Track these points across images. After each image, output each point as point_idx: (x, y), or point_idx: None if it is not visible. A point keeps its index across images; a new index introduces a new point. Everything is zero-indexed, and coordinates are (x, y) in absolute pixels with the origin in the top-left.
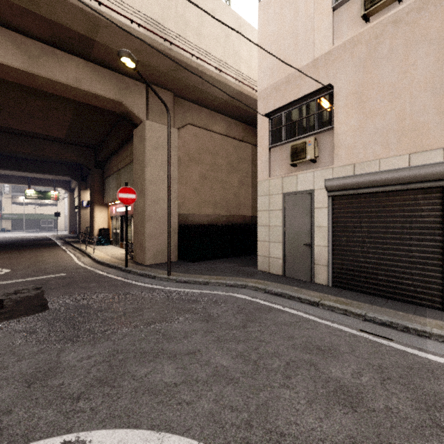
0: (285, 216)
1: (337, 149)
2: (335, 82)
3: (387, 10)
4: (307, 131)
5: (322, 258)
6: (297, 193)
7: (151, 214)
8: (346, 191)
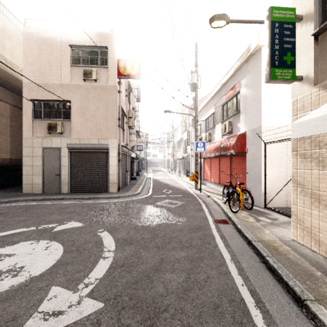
0: (44, 160)
1: (73, 130)
2: (72, 100)
3: (92, 82)
4: (58, 118)
5: (66, 180)
6: (52, 148)
7: None
8: (76, 150)
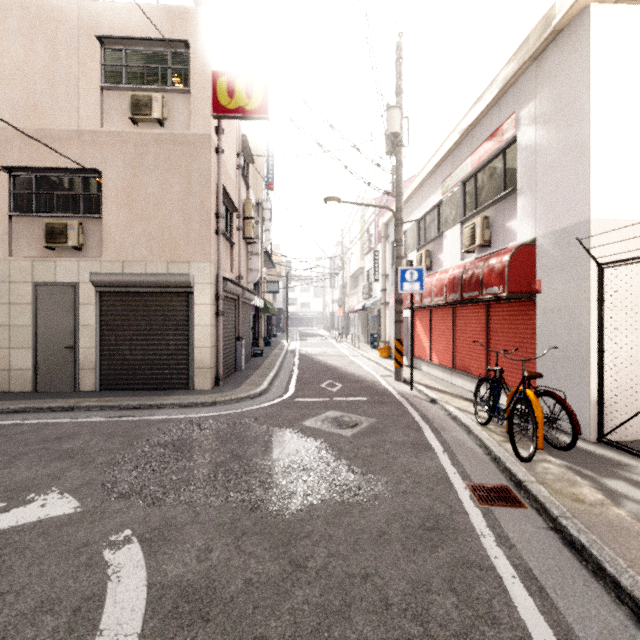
0: (37, 312)
1: (106, 242)
2: (104, 168)
3: (153, 126)
4: (70, 211)
5: (90, 361)
6: (56, 285)
7: None
8: (115, 288)
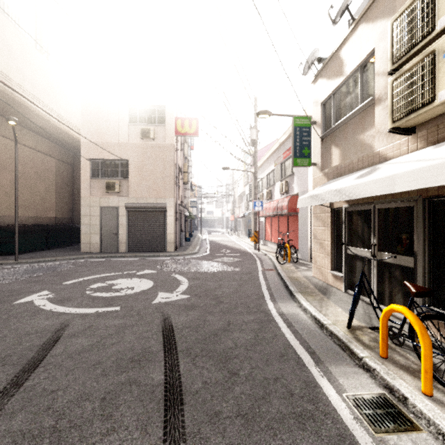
0: (102, 219)
1: (130, 189)
2: (129, 159)
3: (149, 140)
4: (115, 177)
5: (123, 240)
6: (110, 208)
7: None
8: (134, 209)
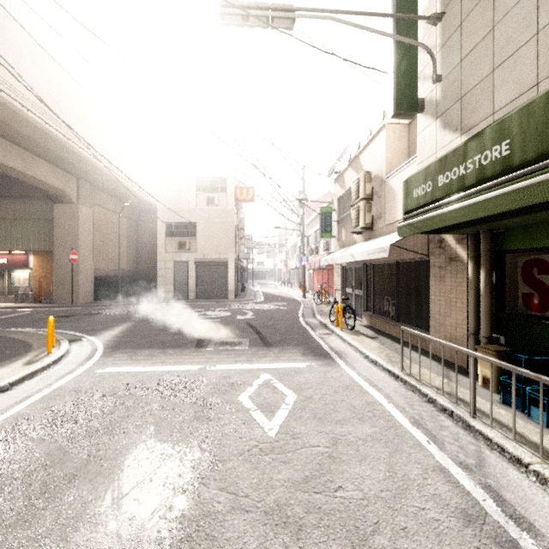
0: (175, 272)
1: (198, 247)
2: (197, 221)
3: (213, 206)
4: (186, 236)
5: (192, 289)
6: (181, 262)
7: (82, 269)
8: (201, 263)
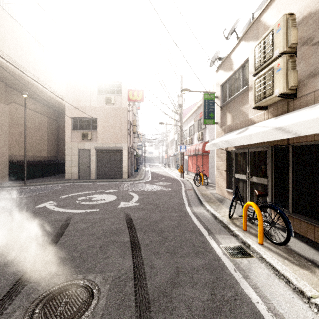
0: (79, 157)
1: (98, 137)
2: (97, 117)
3: (111, 105)
4: (88, 129)
5: (93, 171)
6: (84, 149)
7: None
8: (101, 150)
